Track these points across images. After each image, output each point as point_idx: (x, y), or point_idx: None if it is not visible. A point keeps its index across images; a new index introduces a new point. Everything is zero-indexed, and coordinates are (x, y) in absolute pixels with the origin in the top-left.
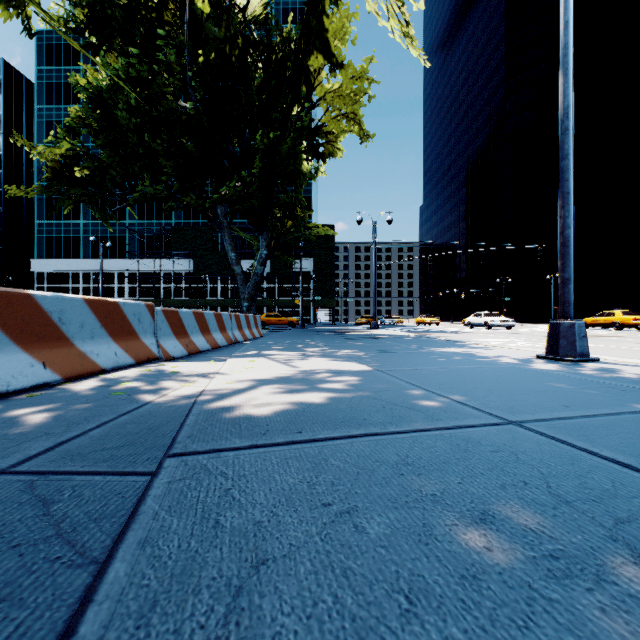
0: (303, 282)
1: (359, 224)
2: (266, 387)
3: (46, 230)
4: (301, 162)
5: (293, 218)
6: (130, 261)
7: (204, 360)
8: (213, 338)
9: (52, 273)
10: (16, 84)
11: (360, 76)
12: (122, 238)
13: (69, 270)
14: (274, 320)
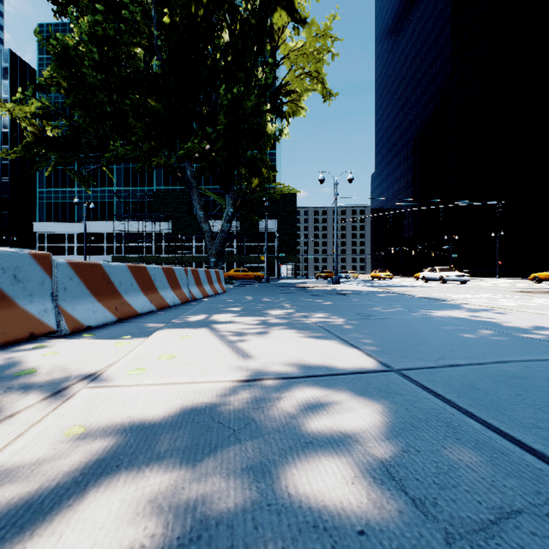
0: (268, 241)
1: (321, 183)
2: (141, 469)
3: (46, 197)
4: (266, 124)
5: (257, 174)
6: (117, 223)
7: (128, 331)
8: (160, 297)
9: (51, 234)
10: (21, 71)
11: (324, 33)
12: (110, 203)
13: (65, 231)
14: (242, 275)
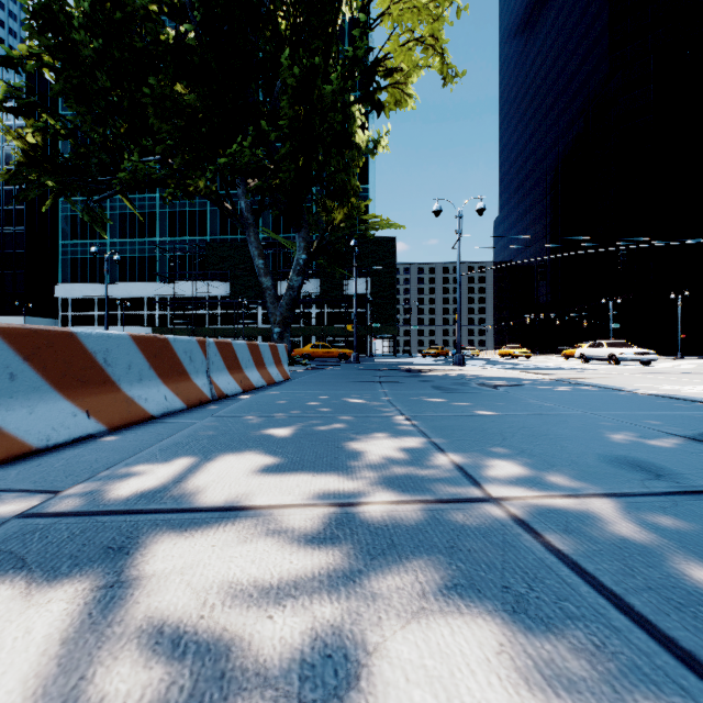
0: (358, 306)
1: (436, 216)
2: None
3: (71, 251)
4: (354, 130)
5: (341, 196)
6: (161, 284)
7: None
8: (126, 399)
9: (77, 299)
10: (40, 90)
11: None
12: (152, 258)
13: (95, 295)
14: (321, 352)
